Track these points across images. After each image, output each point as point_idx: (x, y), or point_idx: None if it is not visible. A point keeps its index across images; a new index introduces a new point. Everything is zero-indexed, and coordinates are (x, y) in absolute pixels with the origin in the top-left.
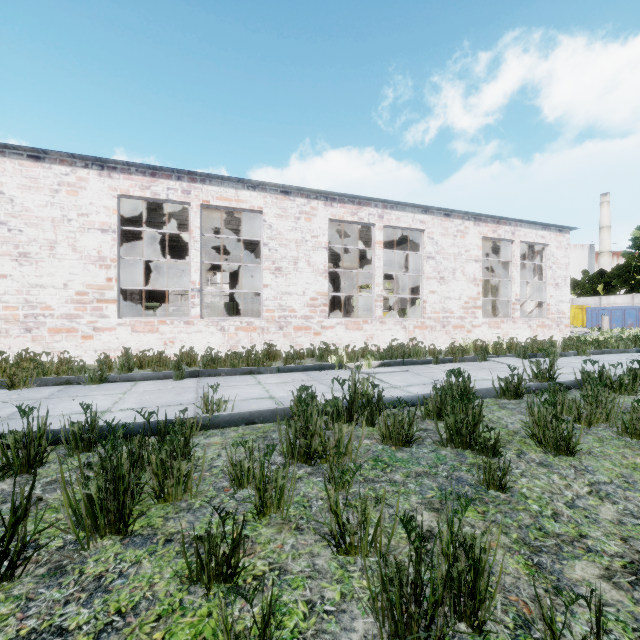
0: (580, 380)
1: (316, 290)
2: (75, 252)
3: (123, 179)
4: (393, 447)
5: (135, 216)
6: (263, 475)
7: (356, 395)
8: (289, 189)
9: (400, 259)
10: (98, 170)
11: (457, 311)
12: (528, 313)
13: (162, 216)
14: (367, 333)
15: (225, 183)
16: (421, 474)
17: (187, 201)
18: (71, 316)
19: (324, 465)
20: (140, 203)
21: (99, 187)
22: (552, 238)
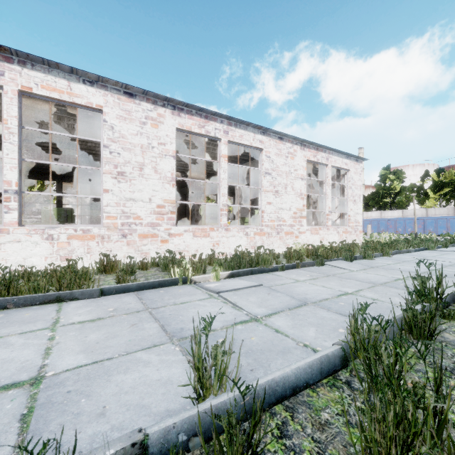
0: (452, 294)
1: (163, 197)
2: None
3: None
4: None
5: None
6: None
7: None
8: (134, 91)
9: (240, 176)
10: None
11: (288, 220)
12: (333, 222)
13: None
14: (213, 240)
15: (54, 71)
16: None
17: None
18: None
19: None
20: None
21: None
22: (352, 165)
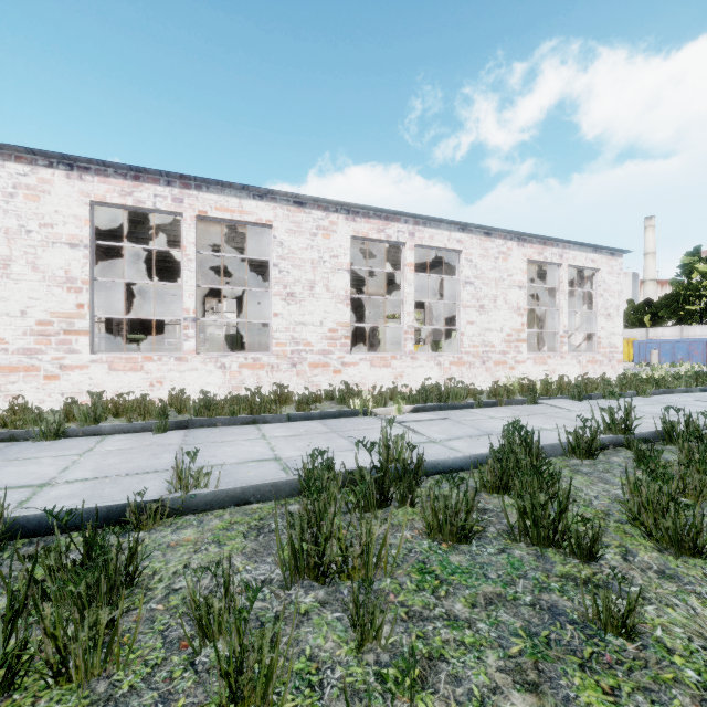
0: (660, 431)
1: (336, 320)
2: (36, 271)
3: (98, 182)
4: (444, 544)
5: (118, 230)
6: (239, 634)
7: (389, 464)
8: (304, 200)
9: (433, 285)
10: (66, 170)
11: (499, 345)
12: (575, 347)
13: (151, 231)
14: (396, 370)
15: (226, 190)
16: (493, 600)
17: (179, 211)
18: (30, 351)
19: (345, 583)
20: (123, 214)
21: (67, 191)
22: (603, 262)
